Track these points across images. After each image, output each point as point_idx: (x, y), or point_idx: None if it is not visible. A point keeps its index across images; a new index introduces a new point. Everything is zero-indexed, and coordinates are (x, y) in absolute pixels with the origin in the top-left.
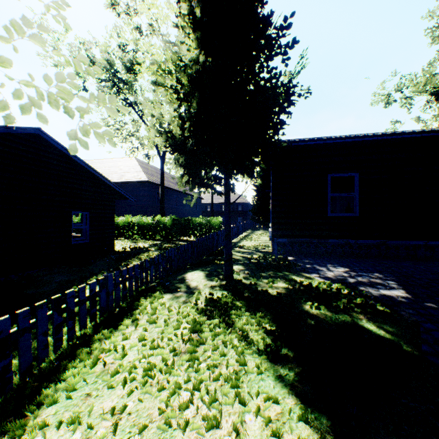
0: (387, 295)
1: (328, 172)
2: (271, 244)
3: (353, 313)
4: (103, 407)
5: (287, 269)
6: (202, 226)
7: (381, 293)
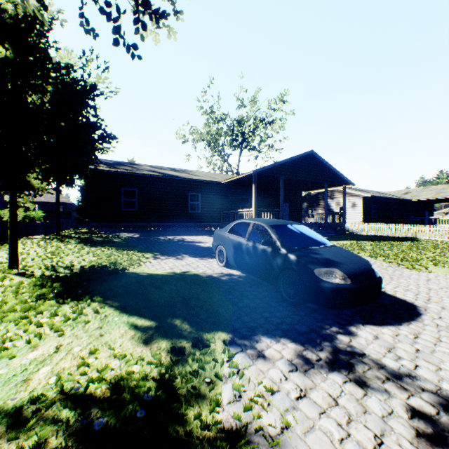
0: (131, 237)
1: (122, 187)
2: (88, 226)
3: (113, 239)
4: (24, 248)
5: (93, 233)
6: (20, 221)
7: (130, 236)
